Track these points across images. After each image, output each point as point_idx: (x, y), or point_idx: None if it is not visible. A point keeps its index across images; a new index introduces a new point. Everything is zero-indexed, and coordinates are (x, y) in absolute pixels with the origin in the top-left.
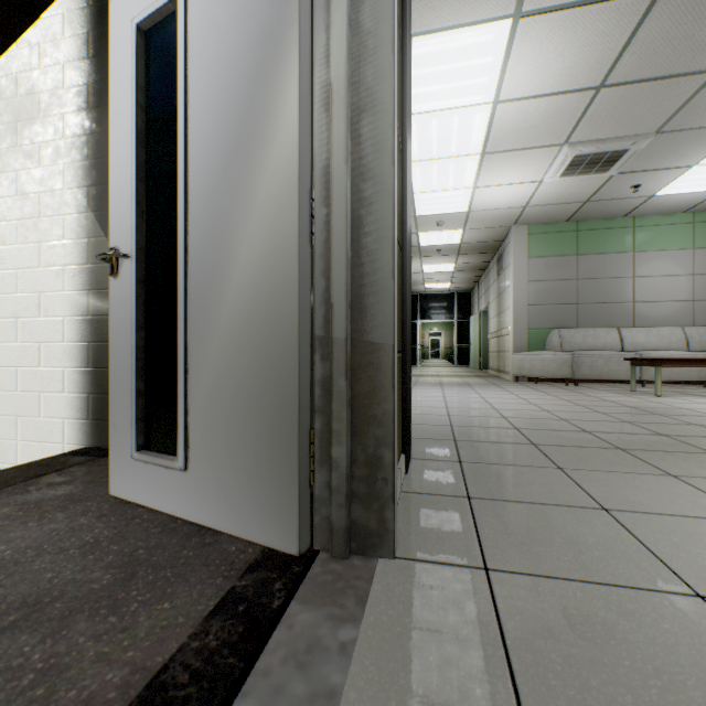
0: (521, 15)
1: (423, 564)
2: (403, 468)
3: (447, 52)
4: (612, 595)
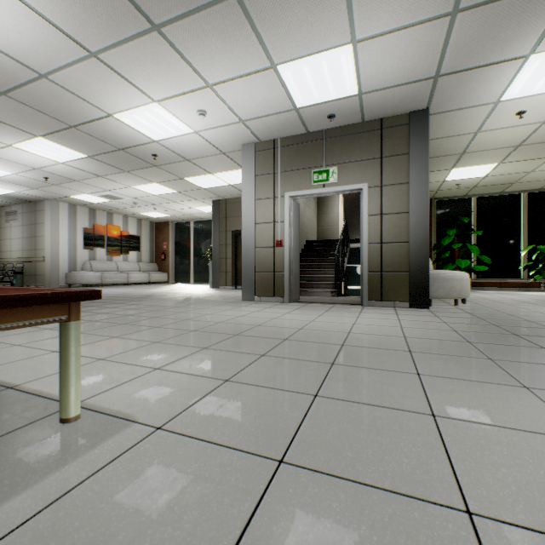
0: (532, 51)
1: (362, 307)
2: (403, 304)
3: (530, 79)
4: (358, 310)
